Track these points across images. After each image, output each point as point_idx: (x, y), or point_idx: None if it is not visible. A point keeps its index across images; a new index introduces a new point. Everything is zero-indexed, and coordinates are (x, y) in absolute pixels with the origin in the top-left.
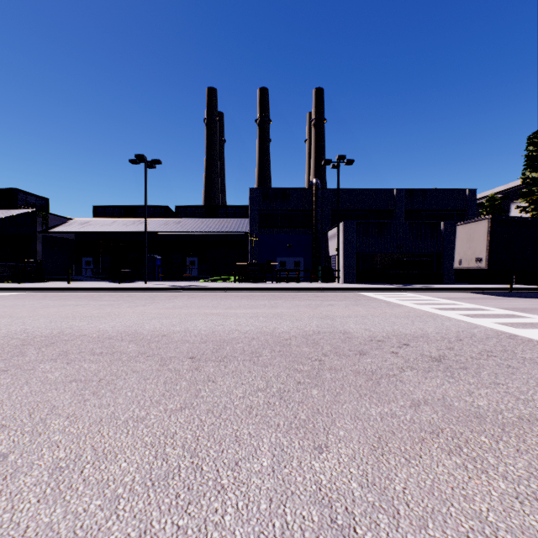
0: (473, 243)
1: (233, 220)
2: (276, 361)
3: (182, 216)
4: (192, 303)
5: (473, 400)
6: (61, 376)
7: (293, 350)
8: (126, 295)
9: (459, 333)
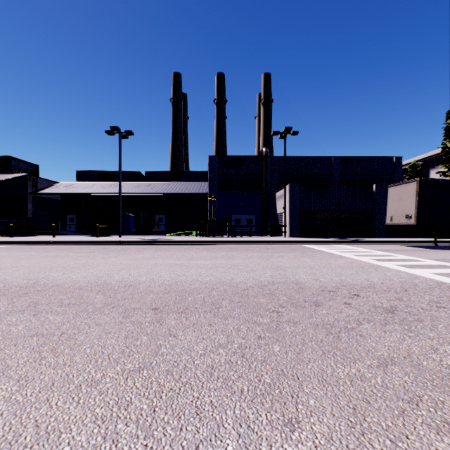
0: (403, 202)
1: (195, 183)
2: (236, 312)
3: (152, 180)
4: (159, 255)
5: (441, 358)
6: (24, 329)
7: (251, 300)
8: (102, 247)
9: (402, 283)
